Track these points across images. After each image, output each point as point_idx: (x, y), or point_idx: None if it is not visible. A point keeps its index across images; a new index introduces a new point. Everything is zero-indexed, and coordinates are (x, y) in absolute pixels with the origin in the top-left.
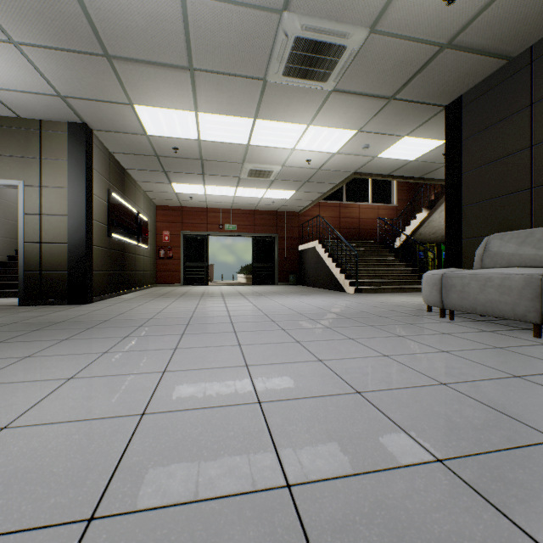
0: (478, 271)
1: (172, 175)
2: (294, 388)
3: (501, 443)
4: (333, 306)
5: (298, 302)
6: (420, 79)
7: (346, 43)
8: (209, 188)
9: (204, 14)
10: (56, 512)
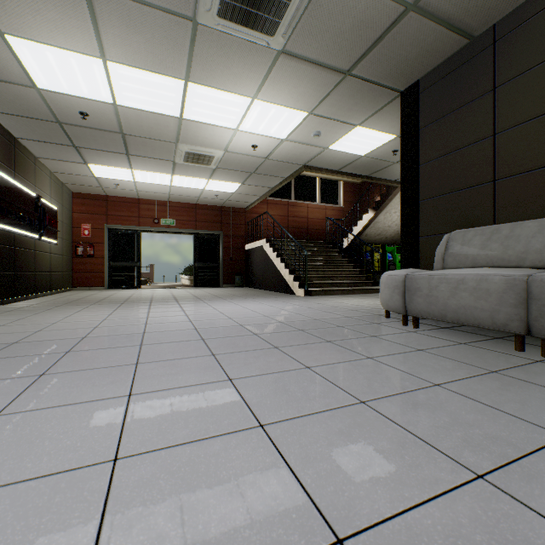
0: (448, 272)
1: (86, 152)
2: None
3: None
4: (281, 313)
5: (241, 308)
6: (379, 51)
7: None
8: (138, 174)
9: None
10: None
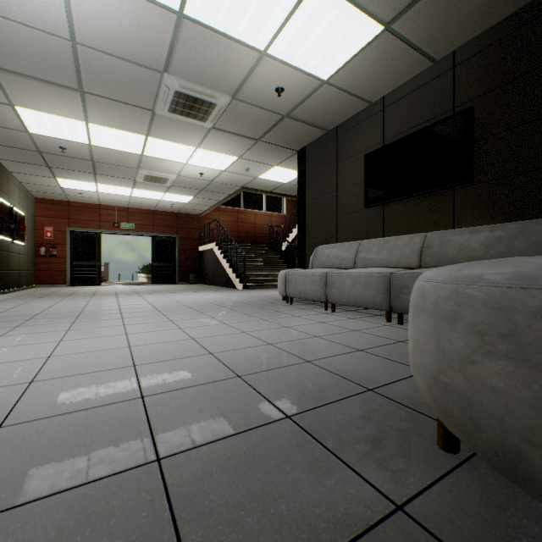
0: (303, 271)
1: (58, 170)
2: (155, 340)
3: (245, 347)
4: (216, 299)
5: (188, 297)
6: (275, 132)
7: (216, 102)
8: (102, 187)
9: (95, 59)
10: (11, 383)
